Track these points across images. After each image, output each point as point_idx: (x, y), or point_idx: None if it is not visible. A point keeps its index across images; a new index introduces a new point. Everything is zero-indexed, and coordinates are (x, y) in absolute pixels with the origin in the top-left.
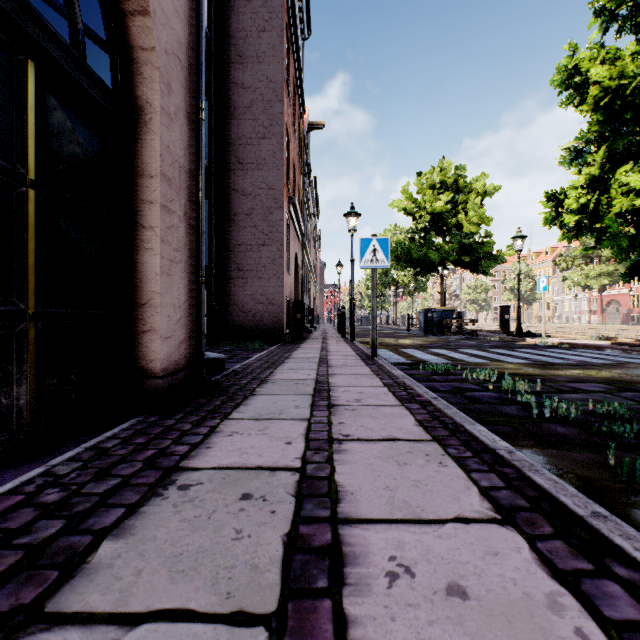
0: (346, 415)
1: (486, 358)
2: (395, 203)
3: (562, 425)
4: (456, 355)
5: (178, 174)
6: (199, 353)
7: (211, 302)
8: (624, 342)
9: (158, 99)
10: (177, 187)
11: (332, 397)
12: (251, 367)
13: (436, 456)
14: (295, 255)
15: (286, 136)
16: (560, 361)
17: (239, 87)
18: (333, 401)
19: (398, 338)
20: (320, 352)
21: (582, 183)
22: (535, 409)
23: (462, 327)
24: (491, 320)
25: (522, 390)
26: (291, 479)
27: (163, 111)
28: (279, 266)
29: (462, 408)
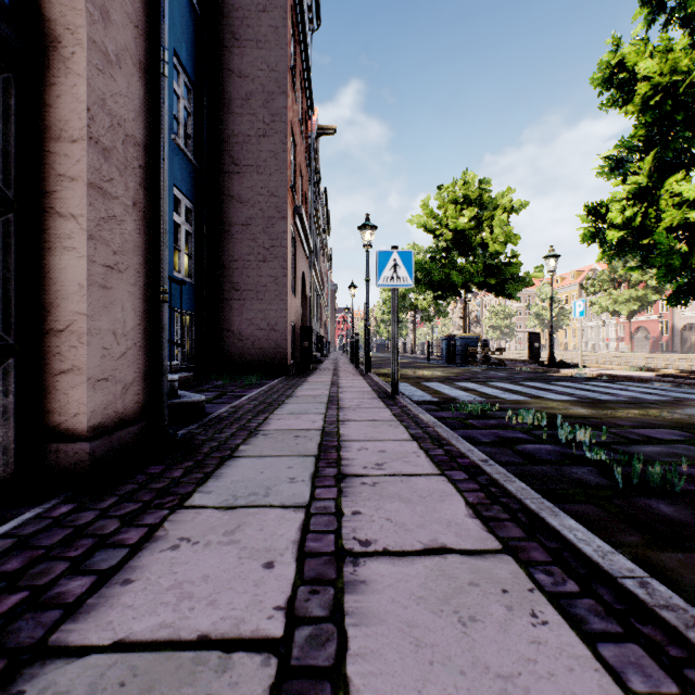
0: (363, 496)
1: (524, 394)
2: (414, 219)
3: (664, 501)
4: (488, 390)
5: (123, 144)
6: (159, 398)
7: (202, 328)
8: (670, 374)
9: (83, 25)
10: (121, 163)
11: (343, 460)
12: (241, 410)
13: (521, 594)
14: (302, 274)
15: (291, 136)
16: (609, 397)
17: (235, 75)
18: (345, 468)
19: (419, 369)
20: (330, 388)
21: (625, 195)
22: (617, 473)
23: (487, 356)
24: (515, 348)
25: (586, 441)
26: (259, 681)
27: (93, 45)
28: (282, 286)
29: (519, 472)
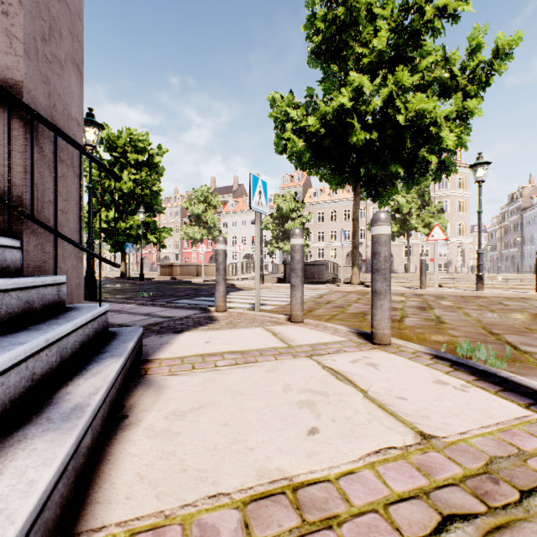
0: None
1: None
2: None
3: None
4: None
5: None
6: None
7: None
8: (109, 278)
9: None
10: None
11: None
12: None
13: None
14: None
15: None
16: None
17: None
18: None
19: None
20: None
21: None
22: None
23: None
24: None
25: None
26: None
27: None
28: None
29: None
